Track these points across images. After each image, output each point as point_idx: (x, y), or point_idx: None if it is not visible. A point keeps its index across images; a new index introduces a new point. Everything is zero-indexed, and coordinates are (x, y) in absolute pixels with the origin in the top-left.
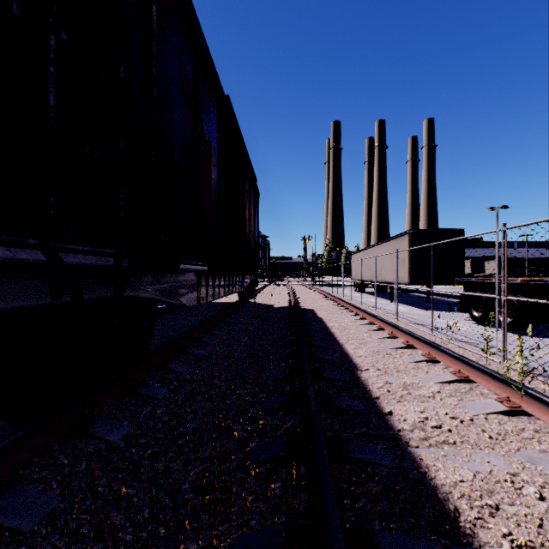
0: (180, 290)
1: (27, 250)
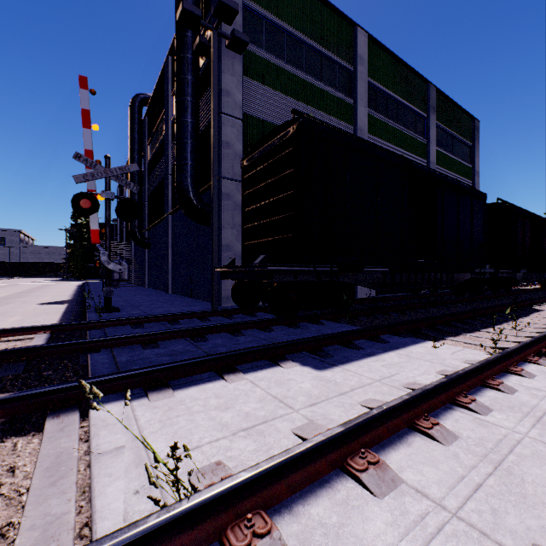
0: (518, 277)
1: (507, 270)
